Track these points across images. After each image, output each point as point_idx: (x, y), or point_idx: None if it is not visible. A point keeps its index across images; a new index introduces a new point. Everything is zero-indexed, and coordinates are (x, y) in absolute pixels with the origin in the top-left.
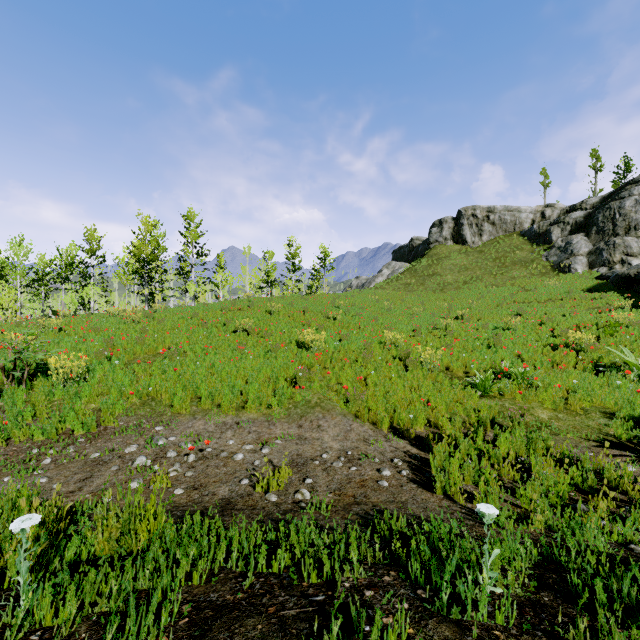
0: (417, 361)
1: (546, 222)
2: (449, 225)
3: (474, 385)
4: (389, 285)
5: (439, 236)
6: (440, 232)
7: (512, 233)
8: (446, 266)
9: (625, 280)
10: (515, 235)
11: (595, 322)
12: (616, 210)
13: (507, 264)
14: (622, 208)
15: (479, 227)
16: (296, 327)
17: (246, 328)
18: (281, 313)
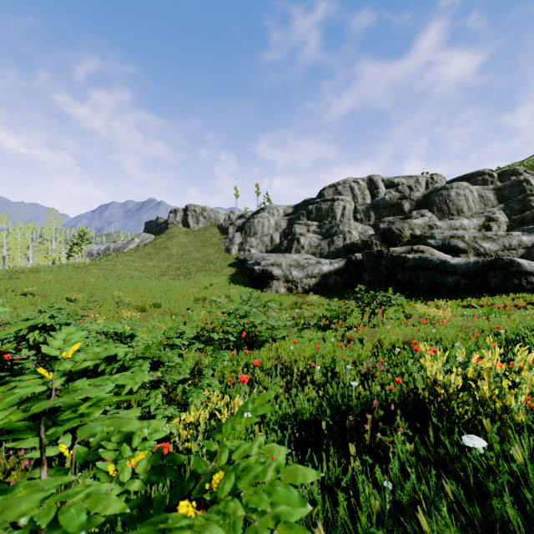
0: (125, 303)
1: (228, 222)
2: (181, 214)
3: (140, 310)
4: (136, 253)
5: (174, 220)
6: (175, 217)
7: (214, 225)
8: (174, 243)
9: (240, 261)
10: (214, 227)
11: (208, 283)
12: (252, 223)
13: (207, 245)
14: (254, 223)
15: (197, 218)
16: (64, 290)
17: (30, 292)
18: (53, 281)
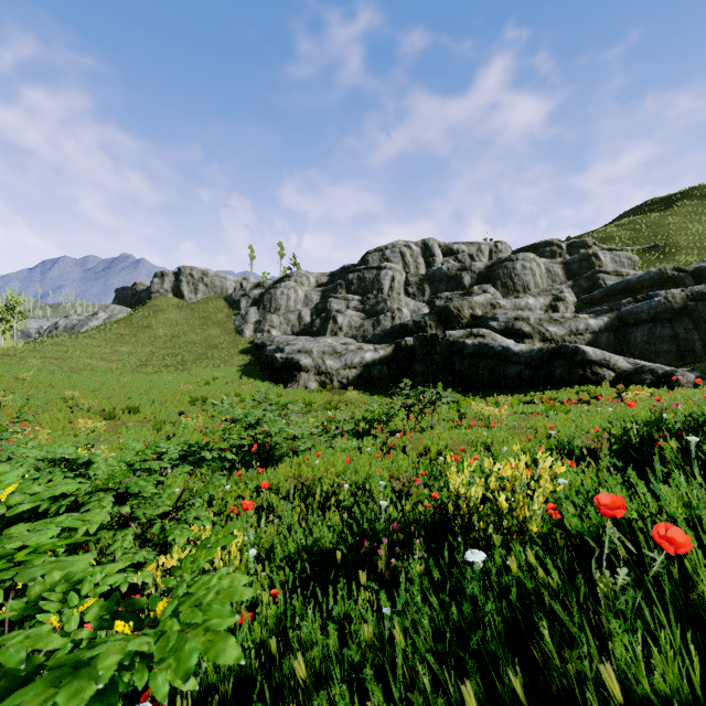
0: (83, 408)
1: (240, 293)
2: (170, 279)
3: (107, 416)
4: (101, 334)
5: (161, 287)
6: (162, 284)
7: (220, 295)
8: (161, 320)
9: (257, 346)
10: (220, 299)
11: (211, 376)
12: (273, 295)
13: (209, 323)
14: (276, 295)
15: (195, 286)
16: None
17: None
18: None
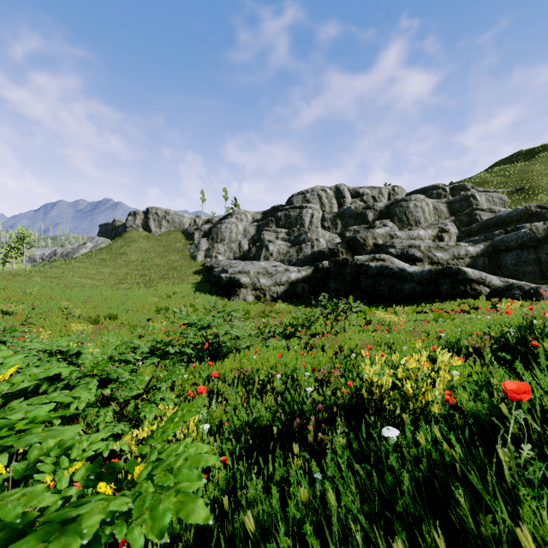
0: (75, 315)
1: (194, 227)
2: (141, 217)
3: (93, 322)
4: (88, 259)
5: (133, 223)
6: (134, 221)
7: (179, 229)
8: (133, 248)
9: (207, 268)
10: (179, 232)
11: (172, 291)
12: (219, 229)
13: (170, 251)
14: (221, 229)
15: (160, 222)
16: None
17: None
18: None
